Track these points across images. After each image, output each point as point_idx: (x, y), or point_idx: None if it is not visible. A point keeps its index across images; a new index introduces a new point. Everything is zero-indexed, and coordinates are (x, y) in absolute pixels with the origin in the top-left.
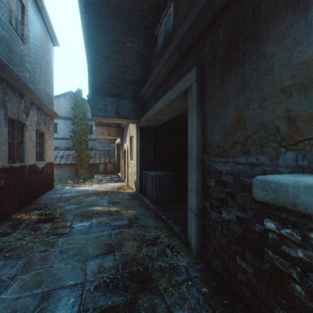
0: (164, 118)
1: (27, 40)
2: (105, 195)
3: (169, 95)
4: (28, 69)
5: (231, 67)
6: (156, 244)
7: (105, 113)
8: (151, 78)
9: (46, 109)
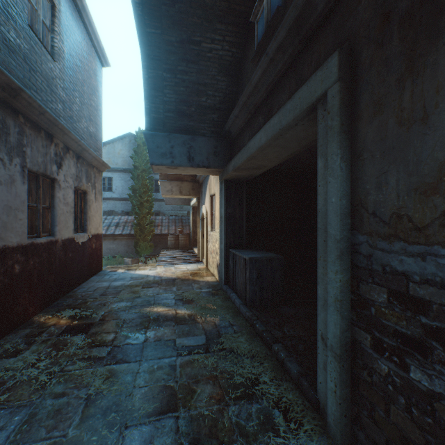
0: (265, 164)
1: (59, 55)
2: (173, 286)
3: (277, 119)
4: (61, 98)
5: (442, 28)
6: (255, 396)
7: (171, 159)
8: (244, 95)
9: (89, 158)
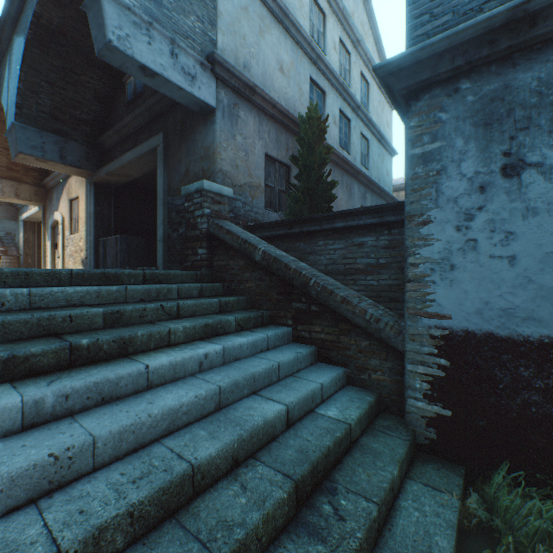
0: (133, 174)
1: None
2: None
3: (140, 149)
4: None
5: (184, 140)
6: None
7: (43, 153)
8: (119, 126)
9: None
